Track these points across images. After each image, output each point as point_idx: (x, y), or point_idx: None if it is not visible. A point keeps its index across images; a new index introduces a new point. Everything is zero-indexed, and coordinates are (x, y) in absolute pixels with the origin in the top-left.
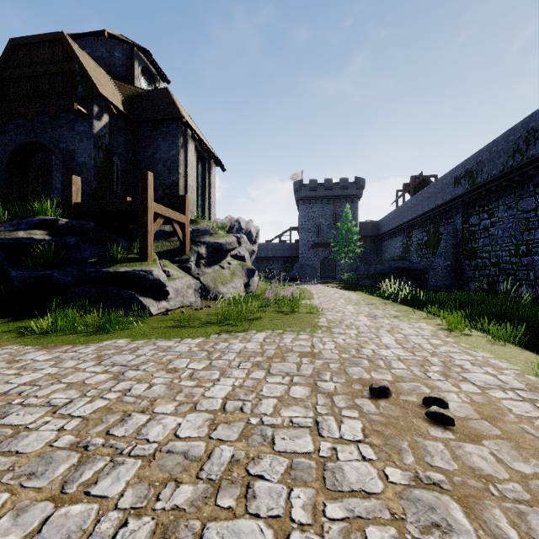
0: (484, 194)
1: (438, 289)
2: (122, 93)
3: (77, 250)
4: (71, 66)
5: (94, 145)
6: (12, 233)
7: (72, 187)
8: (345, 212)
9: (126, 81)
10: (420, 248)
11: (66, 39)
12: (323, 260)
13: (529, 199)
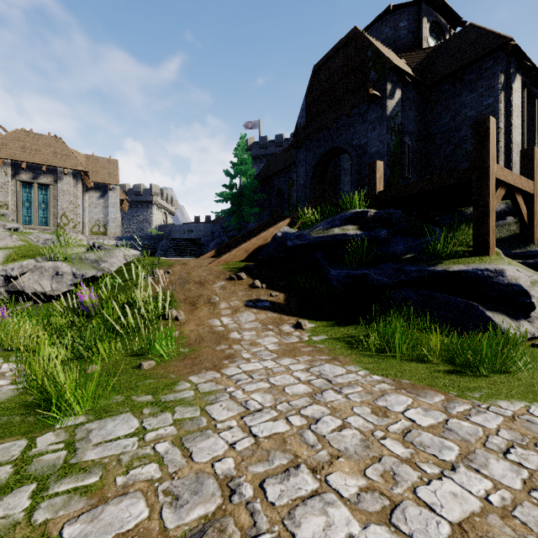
0: None
1: None
2: (409, 63)
3: (388, 245)
4: (363, 56)
5: (387, 128)
6: (328, 231)
7: (375, 174)
8: None
9: (412, 49)
10: None
11: (359, 31)
12: None
13: None
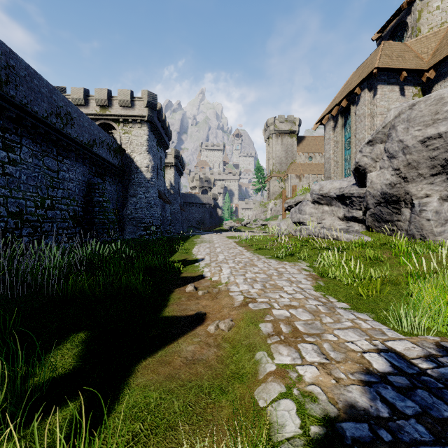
0: (15, 117)
1: None
2: None
3: None
4: None
5: None
6: None
7: None
8: None
9: None
10: None
11: None
12: None
13: (53, 160)
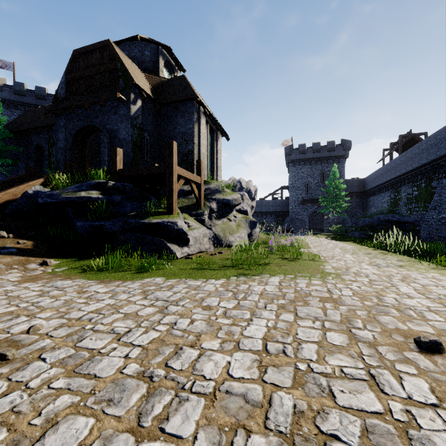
0: None
1: (431, 241)
2: (150, 82)
3: (121, 206)
4: (114, 65)
5: (131, 124)
6: (76, 193)
7: (117, 157)
8: (333, 171)
9: (153, 73)
10: (410, 202)
11: (111, 44)
12: (311, 214)
13: None
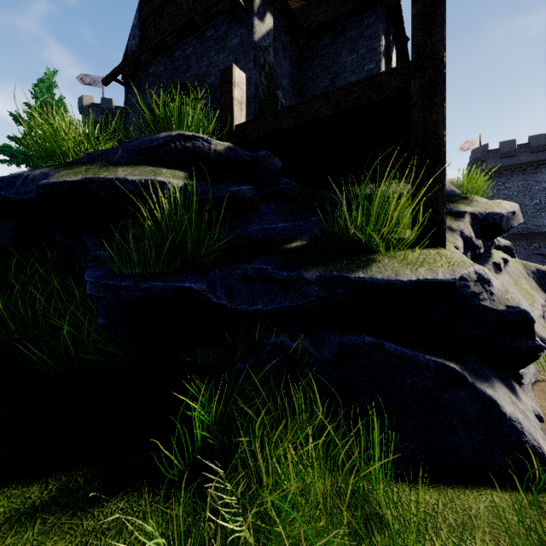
0: None
1: None
2: None
3: (252, 219)
4: None
5: (255, 60)
6: (103, 171)
7: (232, 91)
8: None
9: None
10: None
11: None
12: None
13: None
